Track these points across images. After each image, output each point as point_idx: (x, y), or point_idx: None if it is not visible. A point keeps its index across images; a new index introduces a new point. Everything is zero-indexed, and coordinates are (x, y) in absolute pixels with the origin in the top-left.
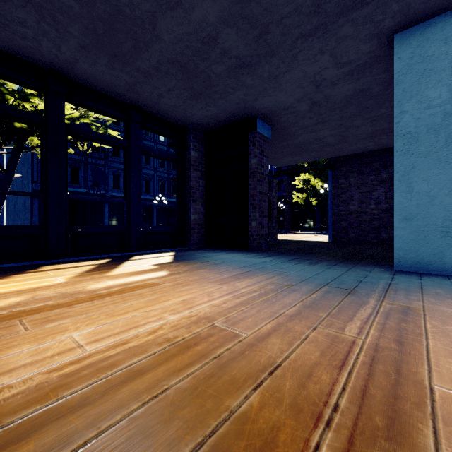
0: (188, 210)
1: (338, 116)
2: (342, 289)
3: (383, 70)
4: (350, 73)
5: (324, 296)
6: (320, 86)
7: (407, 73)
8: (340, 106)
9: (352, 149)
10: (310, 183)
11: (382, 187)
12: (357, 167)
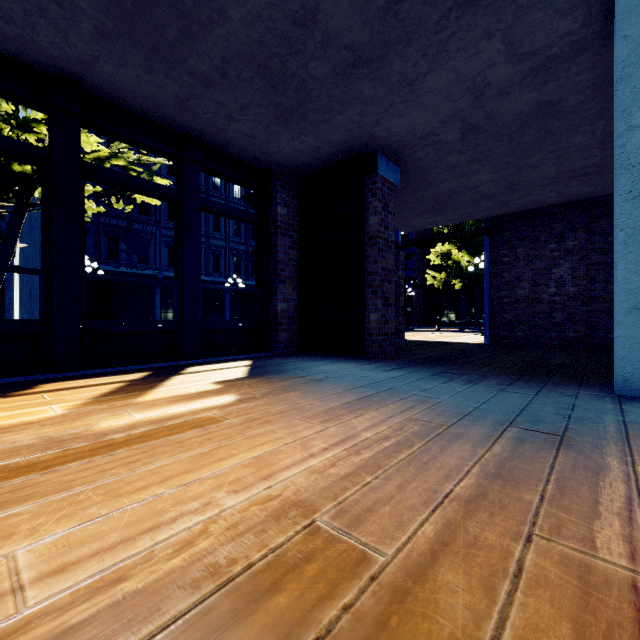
0: (273, 295)
1: (506, 149)
2: (543, 434)
3: (587, 67)
4: (533, 72)
5: (517, 451)
6: (481, 97)
7: (639, 61)
8: (509, 132)
9: (521, 203)
10: (452, 257)
11: (567, 261)
12: (527, 231)
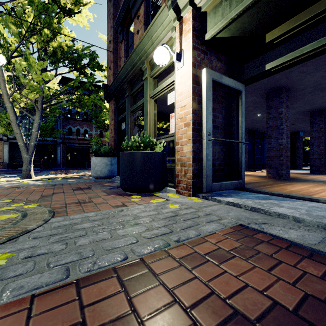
0: None
1: None
2: None
3: None
4: None
5: None
6: None
7: None
8: None
9: None
10: (305, 138)
11: None
12: None
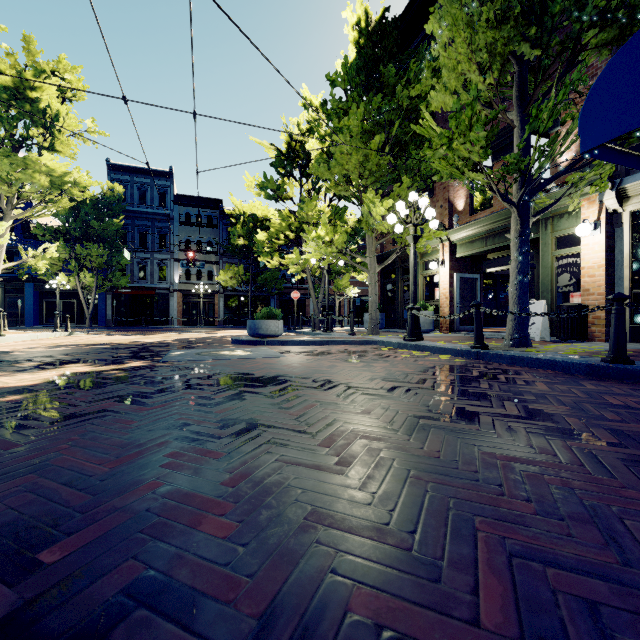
0: None
1: None
2: None
3: None
4: None
5: None
6: None
7: None
8: None
9: None
10: None
11: None
12: None
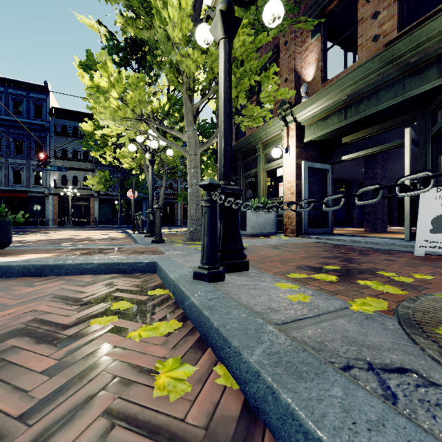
0: (392, 213)
1: None
2: None
3: None
4: None
5: None
6: None
7: None
8: None
9: None
10: None
11: None
12: None
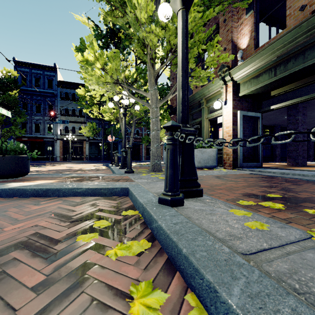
0: (309, 151)
1: None
2: None
3: None
4: None
5: None
6: None
7: None
8: None
9: None
10: None
11: None
12: None
